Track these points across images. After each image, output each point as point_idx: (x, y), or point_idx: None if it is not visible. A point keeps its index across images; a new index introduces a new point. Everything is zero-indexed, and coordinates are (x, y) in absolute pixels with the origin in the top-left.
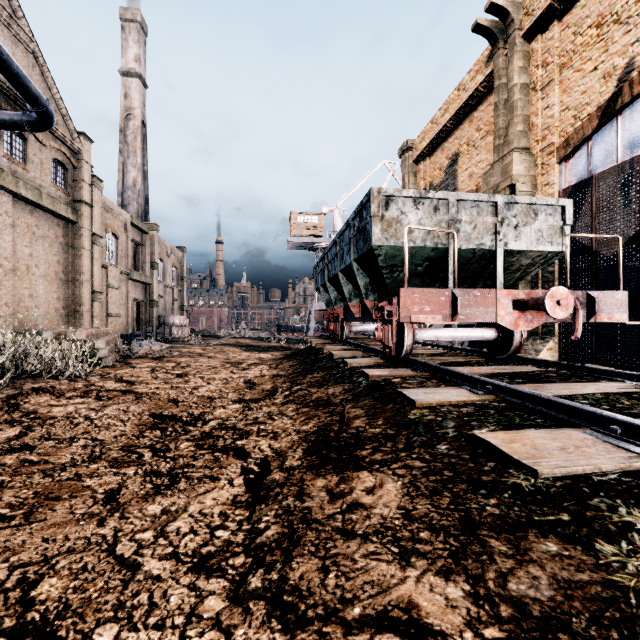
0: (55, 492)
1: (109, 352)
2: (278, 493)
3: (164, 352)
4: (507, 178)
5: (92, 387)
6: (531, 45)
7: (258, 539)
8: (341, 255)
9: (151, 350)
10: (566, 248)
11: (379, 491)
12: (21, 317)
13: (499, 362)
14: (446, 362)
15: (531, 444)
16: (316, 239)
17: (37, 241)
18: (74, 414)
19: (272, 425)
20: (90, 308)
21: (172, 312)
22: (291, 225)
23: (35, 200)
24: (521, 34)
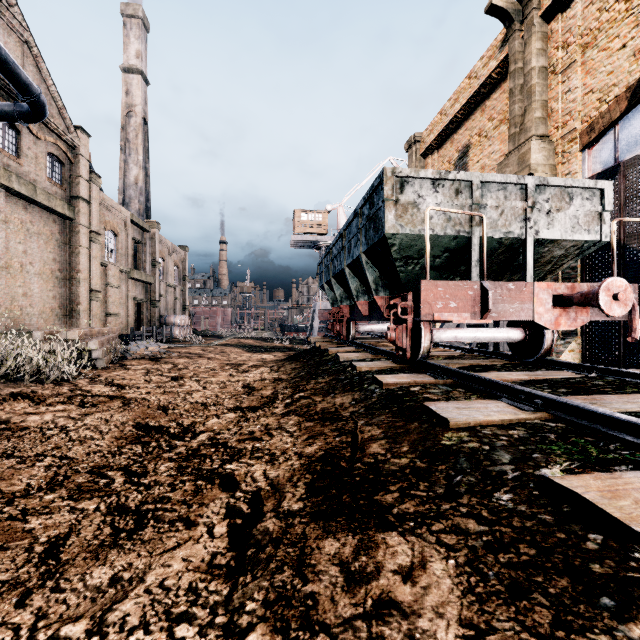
0: None
1: (103, 353)
2: (271, 556)
3: (162, 353)
4: (524, 168)
5: (78, 392)
6: (550, 25)
7: None
8: (348, 248)
9: (148, 351)
10: (613, 234)
11: (421, 577)
12: (14, 316)
13: (528, 366)
14: (467, 366)
15: None
16: (320, 237)
17: (31, 238)
18: (50, 424)
19: (269, 443)
20: (88, 307)
21: (174, 312)
22: (294, 223)
23: (29, 195)
24: (539, 14)
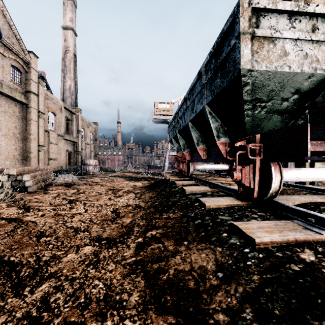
0: None
1: (34, 182)
2: None
3: (73, 182)
4: None
5: None
6: None
7: None
8: (191, 107)
9: (66, 180)
10: None
11: None
12: None
13: None
14: (307, 203)
15: None
16: (168, 117)
17: (0, 114)
18: None
19: None
20: (36, 155)
21: (90, 158)
22: (155, 109)
23: None
24: None
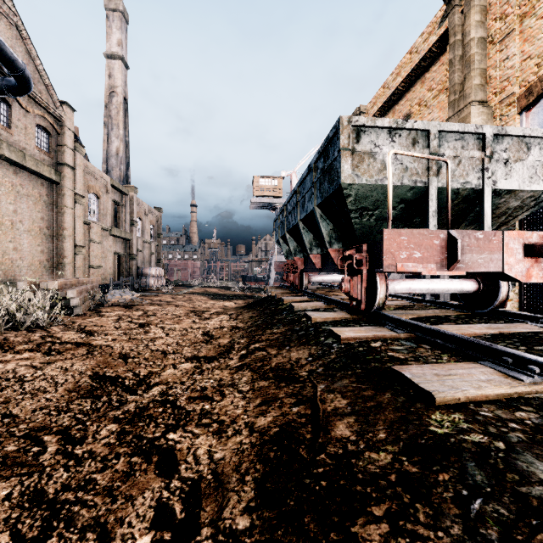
0: None
1: (81, 301)
2: None
3: (135, 301)
4: None
5: (48, 339)
6: None
7: None
8: (302, 203)
9: (123, 299)
10: None
11: None
12: (5, 268)
13: (483, 318)
14: (421, 317)
15: None
16: (276, 200)
17: (21, 199)
18: (9, 374)
19: (219, 405)
20: (72, 260)
21: (150, 264)
22: (254, 187)
23: (19, 161)
24: None
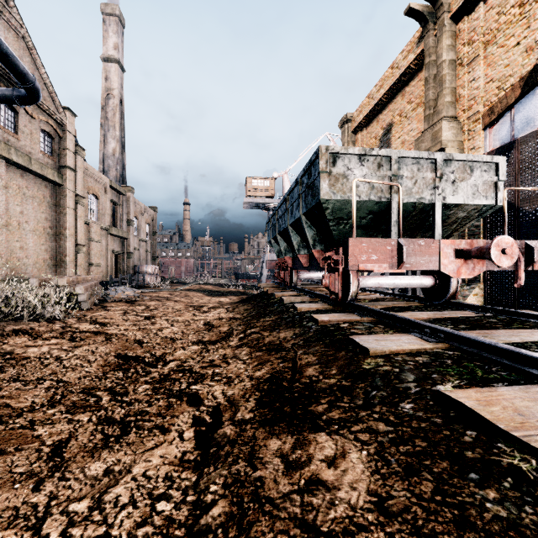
0: (2, 444)
1: (87, 297)
2: (228, 453)
3: (136, 297)
4: (437, 143)
5: (68, 328)
6: (458, 26)
7: (203, 519)
8: (291, 210)
9: (125, 295)
10: (504, 200)
11: (342, 463)
12: (13, 266)
13: (437, 307)
14: (387, 307)
15: (512, 407)
16: (268, 200)
17: (27, 201)
18: (46, 355)
19: (226, 369)
20: (74, 258)
21: (145, 262)
22: (247, 188)
23: (25, 165)
24: (449, 16)
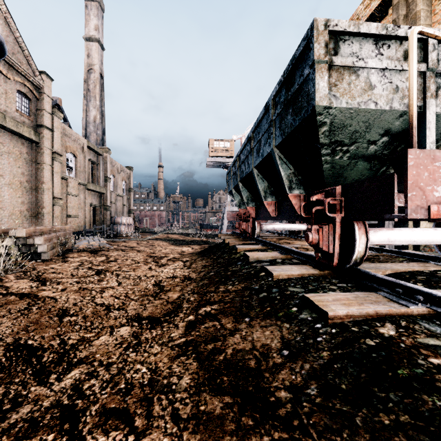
0: None
1: (49, 247)
2: None
3: (101, 246)
4: None
5: None
6: None
7: None
8: (257, 149)
9: (91, 245)
10: None
11: None
12: None
13: None
14: (401, 273)
15: None
16: (228, 159)
17: (2, 156)
18: None
19: None
20: (51, 210)
21: (122, 214)
22: (209, 149)
23: None
24: None
